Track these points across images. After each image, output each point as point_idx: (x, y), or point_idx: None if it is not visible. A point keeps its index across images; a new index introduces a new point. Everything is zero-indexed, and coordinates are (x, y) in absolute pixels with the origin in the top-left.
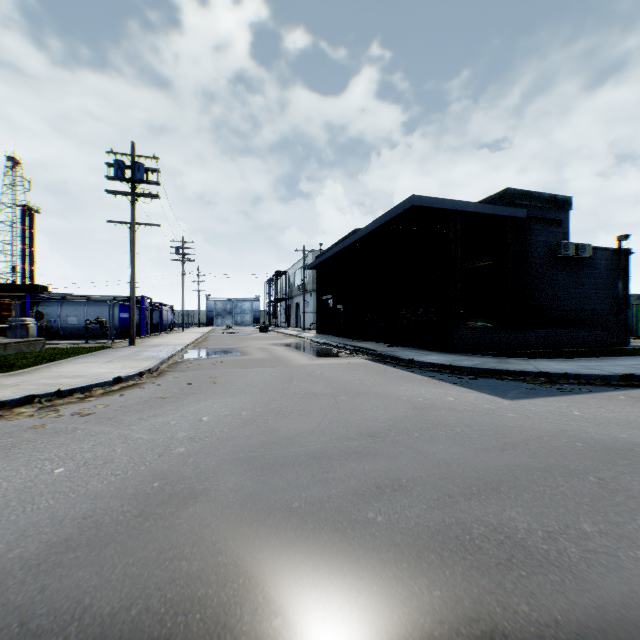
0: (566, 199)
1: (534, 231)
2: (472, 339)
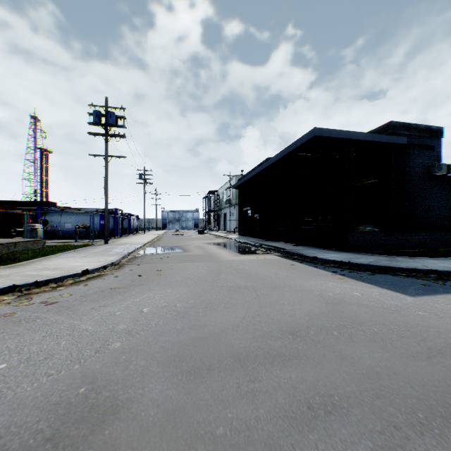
0: (439, 129)
1: (412, 155)
2: (363, 240)
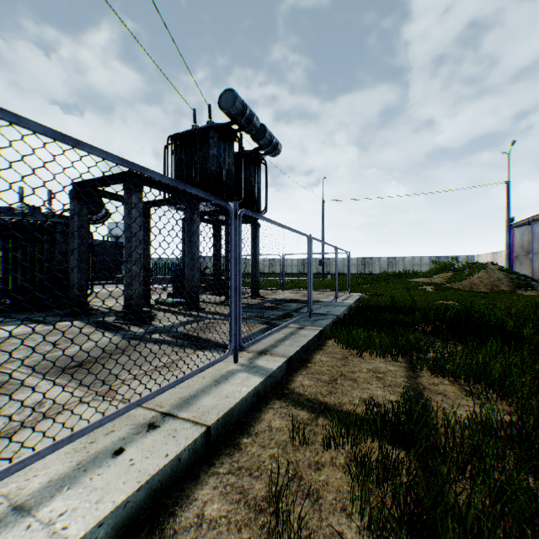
0: None
1: None
2: None
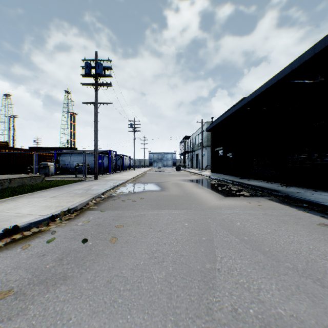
0: None
1: None
2: None
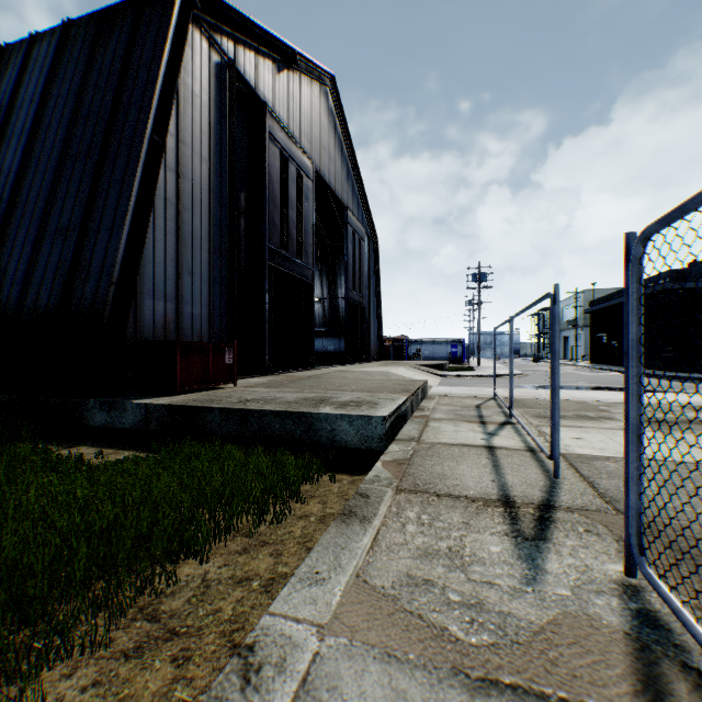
0: None
1: None
2: None
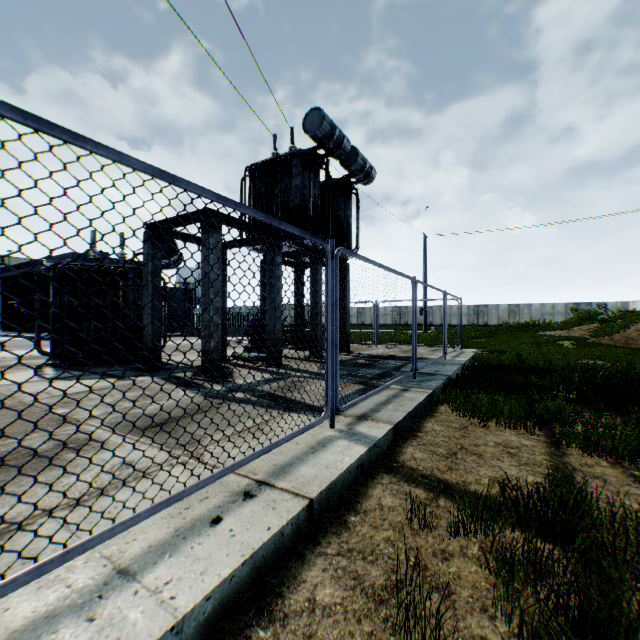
0: None
1: None
2: None
